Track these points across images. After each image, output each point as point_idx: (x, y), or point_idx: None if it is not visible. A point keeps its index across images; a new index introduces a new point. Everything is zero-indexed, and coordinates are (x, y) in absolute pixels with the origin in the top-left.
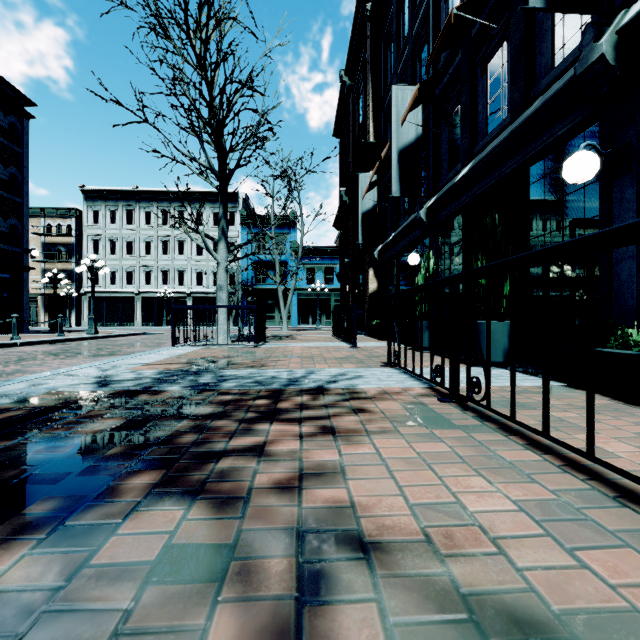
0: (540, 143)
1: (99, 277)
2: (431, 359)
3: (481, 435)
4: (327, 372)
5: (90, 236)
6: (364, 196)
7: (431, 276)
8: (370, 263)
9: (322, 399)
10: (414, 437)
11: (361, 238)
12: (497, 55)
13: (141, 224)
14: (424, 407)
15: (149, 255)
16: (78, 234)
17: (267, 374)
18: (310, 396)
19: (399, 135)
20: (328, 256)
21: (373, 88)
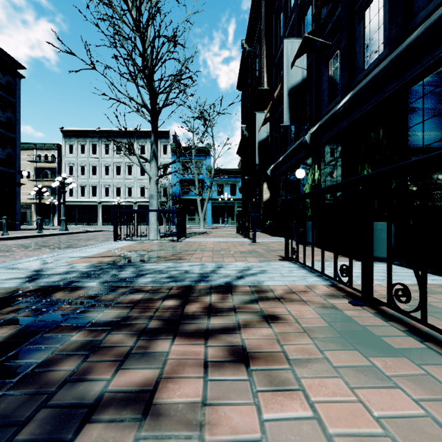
0: (420, 66)
1: (73, 191)
2: (335, 258)
3: (434, 367)
4: (234, 266)
5: (67, 162)
6: (260, 128)
7: (316, 186)
8: (264, 179)
9: (230, 299)
10: (349, 369)
11: (258, 160)
12: (374, 2)
13: (102, 154)
14: (338, 312)
15: (107, 175)
16: (59, 161)
17: (181, 268)
18: (219, 295)
19: (289, 77)
20: (233, 175)
21: (266, 49)
